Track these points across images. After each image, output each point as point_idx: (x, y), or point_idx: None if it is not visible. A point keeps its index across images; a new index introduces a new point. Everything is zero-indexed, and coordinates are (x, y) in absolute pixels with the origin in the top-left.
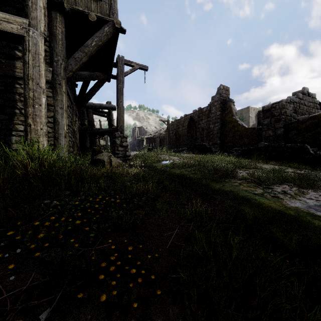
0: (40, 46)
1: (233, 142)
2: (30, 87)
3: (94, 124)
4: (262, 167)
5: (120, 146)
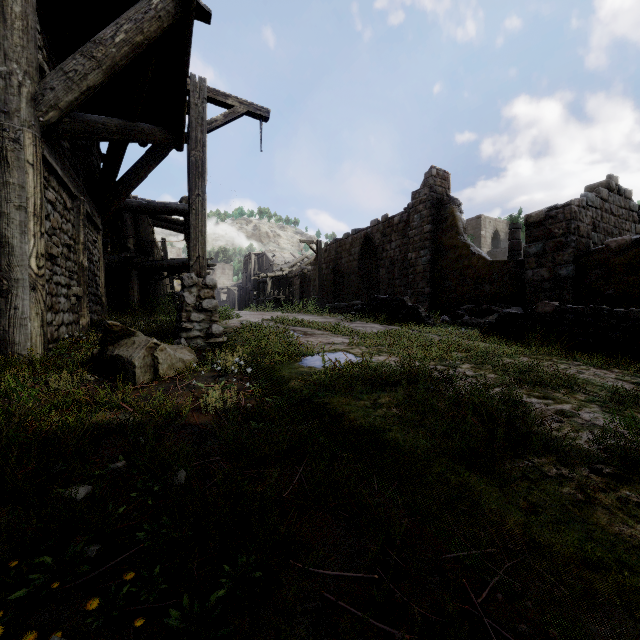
0: None
1: (459, 291)
2: None
3: (153, 248)
4: (573, 377)
5: (194, 309)
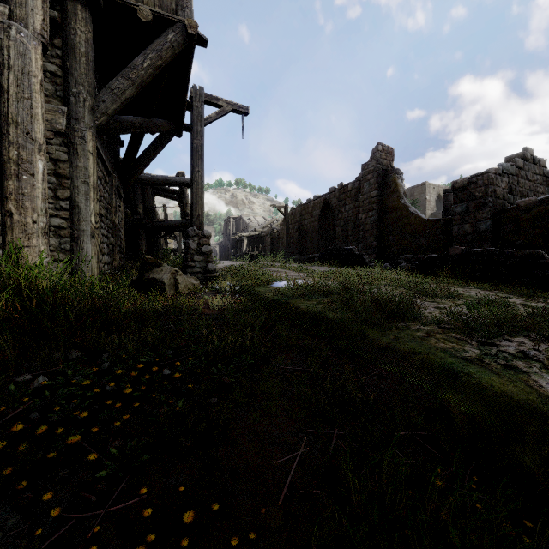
0: (33, 60)
1: (400, 244)
2: (11, 138)
3: (155, 213)
4: (461, 294)
5: (196, 252)
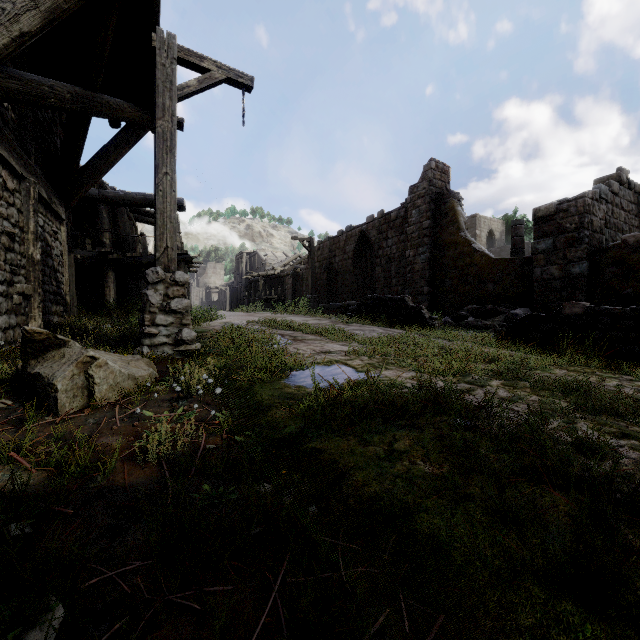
0: None
1: (460, 290)
2: None
3: (135, 244)
4: (638, 398)
5: (161, 310)
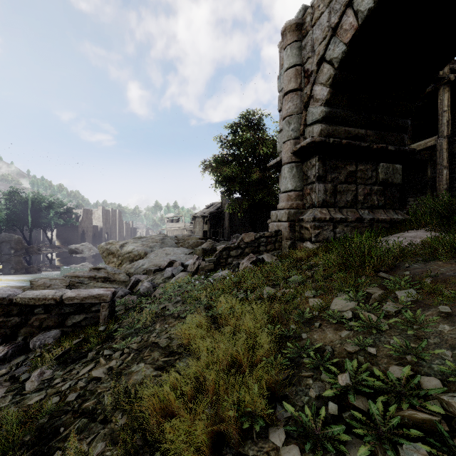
0: (443, 145)
1: None
2: (437, 168)
3: None
4: None
5: None
